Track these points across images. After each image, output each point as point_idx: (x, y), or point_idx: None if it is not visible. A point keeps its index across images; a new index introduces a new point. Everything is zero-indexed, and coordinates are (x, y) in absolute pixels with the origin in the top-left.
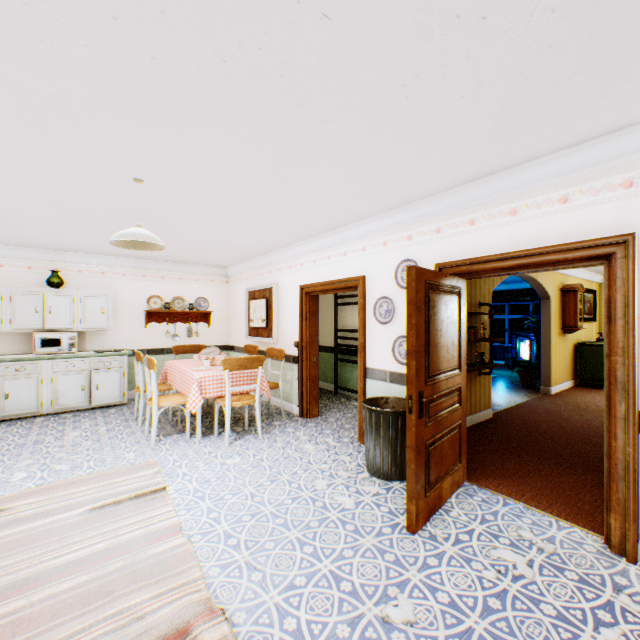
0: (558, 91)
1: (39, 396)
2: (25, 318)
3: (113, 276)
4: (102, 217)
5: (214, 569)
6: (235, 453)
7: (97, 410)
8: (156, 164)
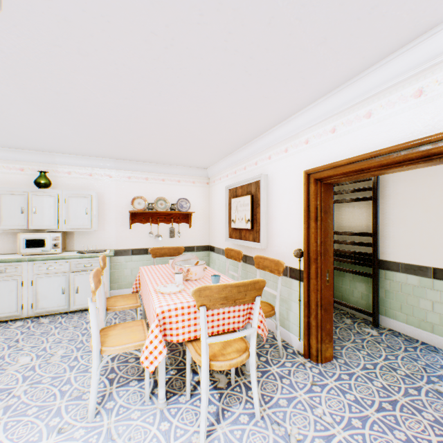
0: None
1: (19, 299)
2: (11, 218)
3: (99, 177)
4: (20, 62)
5: None
6: None
7: (76, 314)
8: None
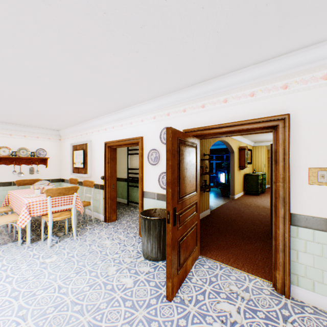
0: (259, 16)
1: None
2: None
3: None
4: None
5: None
6: (54, 253)
7: None
8: None
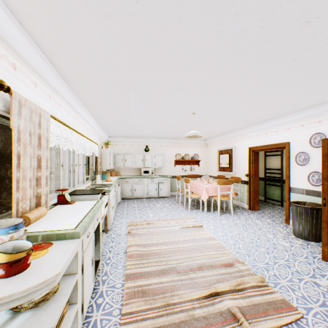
0: None
1: (143, 191)
2: (139, 163)
3: (163, 146)
4: (171, 126)
5: (233, 252)
6: (223, 219)
7: (160, 198)
8: (203, 108)
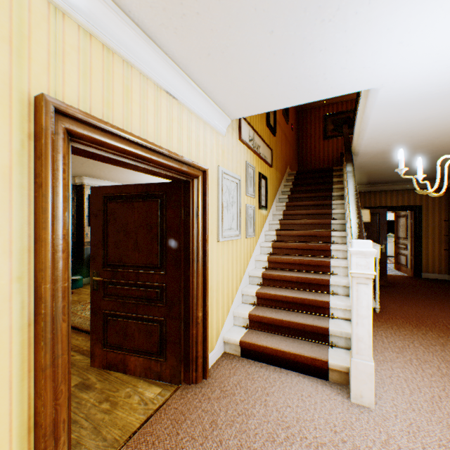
0: None
1: None
2: None
3: None
4: None
5: None
6: None
7: None
8: None
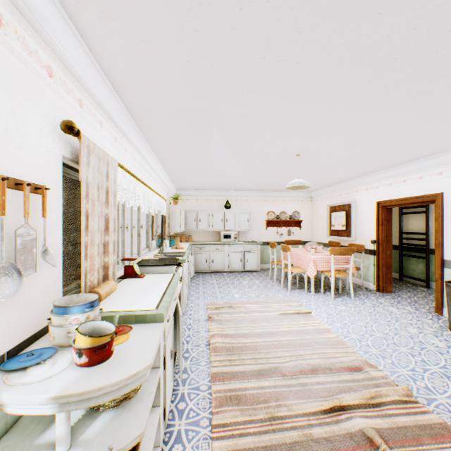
0: None
1: (223, 262)
2: (217, 224)
3: (250, 201)
4: (264, 173)
5: (359, 351)
6: (339, 304)
7: (247, 272)
8: (313, 147)
